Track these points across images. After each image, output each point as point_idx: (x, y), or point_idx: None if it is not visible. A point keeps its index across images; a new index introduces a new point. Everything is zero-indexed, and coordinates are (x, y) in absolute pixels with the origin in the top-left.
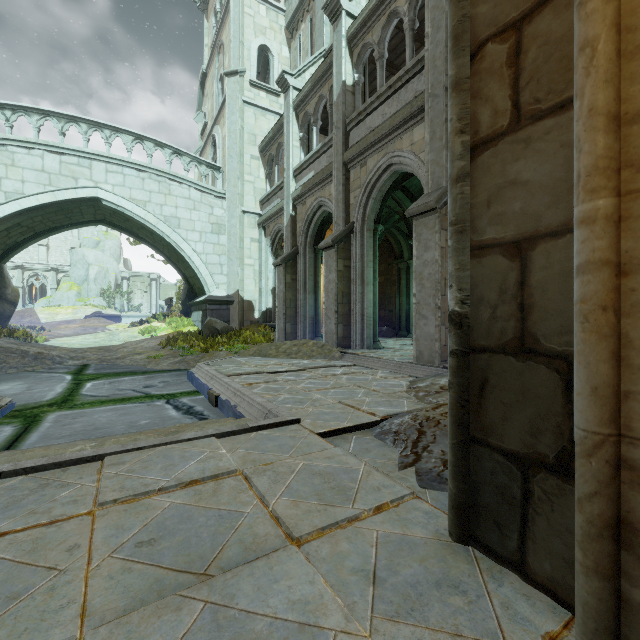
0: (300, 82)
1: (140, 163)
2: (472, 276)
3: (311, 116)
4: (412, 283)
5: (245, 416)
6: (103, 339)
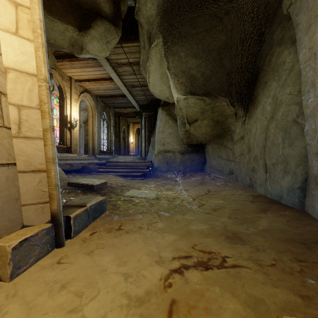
0: None
1: None
2: (85, 142)
3: None
4: None
5: None
6: None
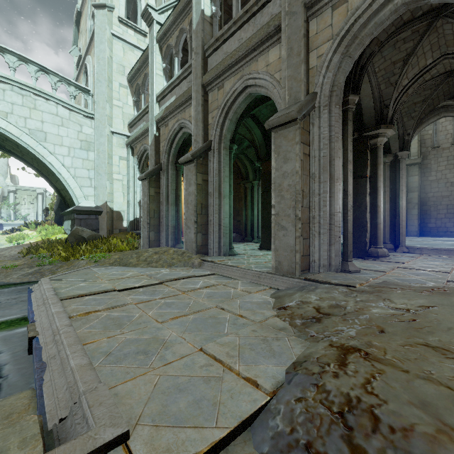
0: (163, 18)
1: None
2: None
3: (173, 48)
4: (256, 199)
5: (44, 398)
6: None
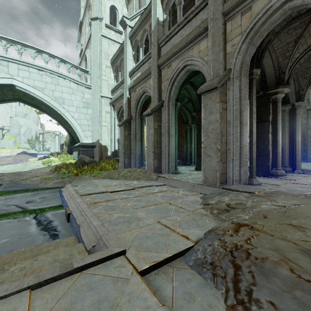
0: (133, 23)
1: (39, 65)
2: None
3: (139, 42)
4: (193, 136)
5: (82, 238)
6: (19, 167)
